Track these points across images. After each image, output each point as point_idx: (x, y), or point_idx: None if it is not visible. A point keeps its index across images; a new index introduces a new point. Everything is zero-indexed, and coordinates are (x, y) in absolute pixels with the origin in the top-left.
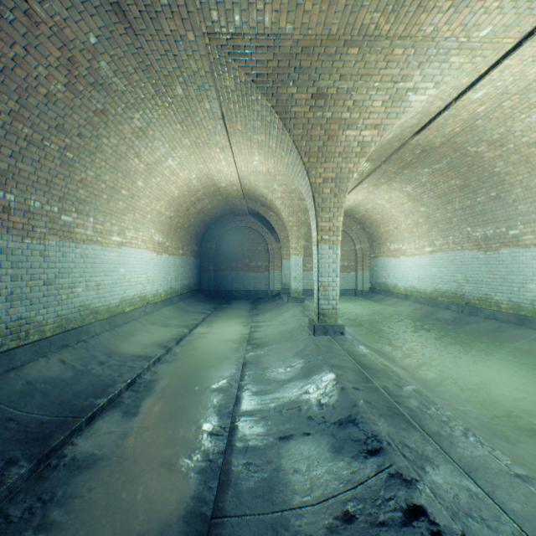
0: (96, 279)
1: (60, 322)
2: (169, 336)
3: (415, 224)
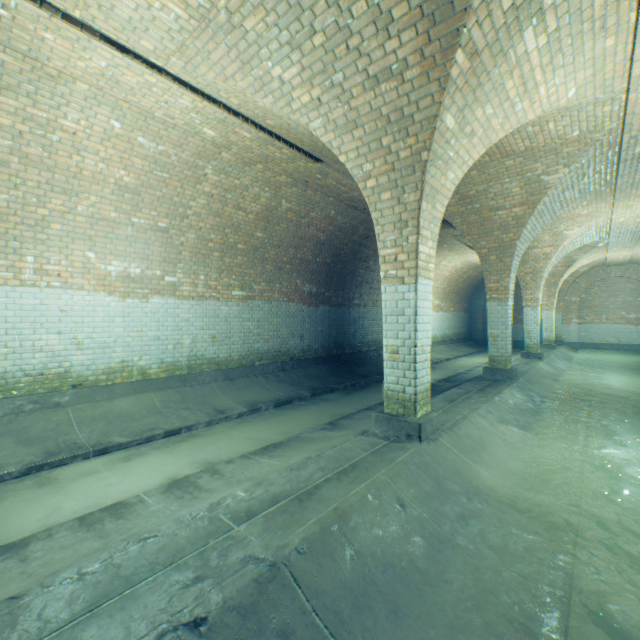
0: None
1: None
2: (442, 357)
3: None
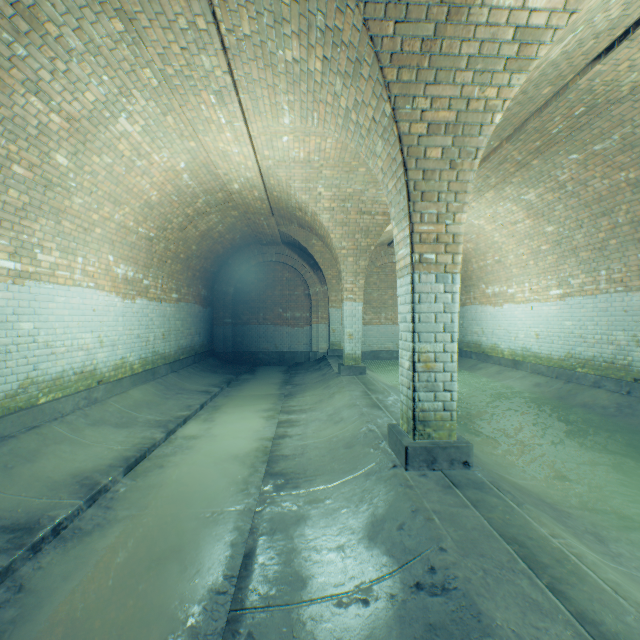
0: None
1: None
2: (118, 452)
3: (534, 254)
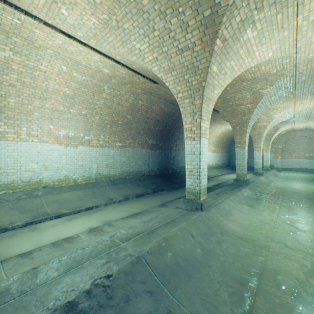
0: None
1: None
2: (215, 174)
3: None
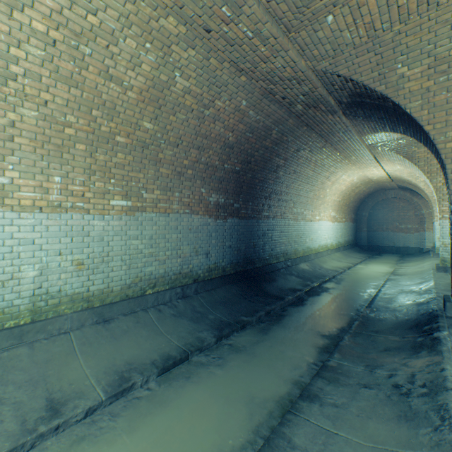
0: (311, 236)
1: (303, 252)
2: (342, 265)
3: None
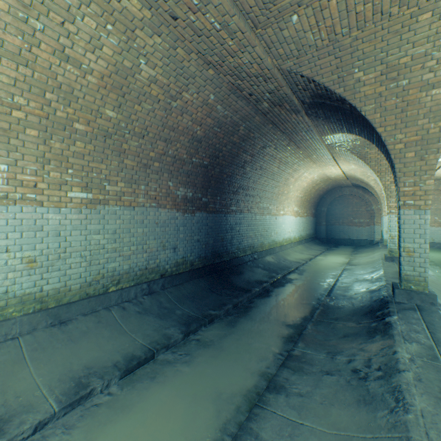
0: (276, 230)
1: (268, 245)
2: (304, 257)
3: None
